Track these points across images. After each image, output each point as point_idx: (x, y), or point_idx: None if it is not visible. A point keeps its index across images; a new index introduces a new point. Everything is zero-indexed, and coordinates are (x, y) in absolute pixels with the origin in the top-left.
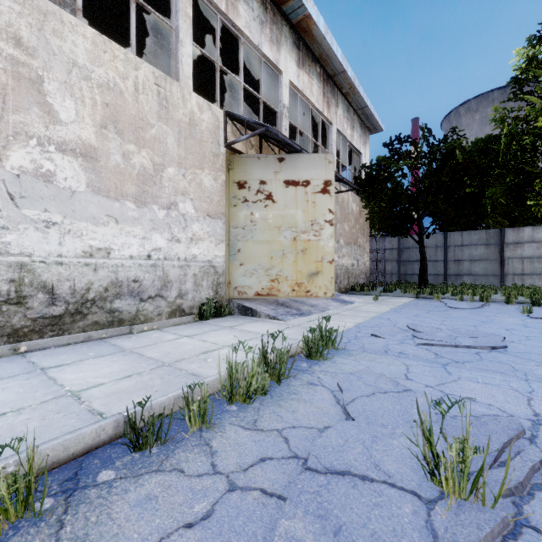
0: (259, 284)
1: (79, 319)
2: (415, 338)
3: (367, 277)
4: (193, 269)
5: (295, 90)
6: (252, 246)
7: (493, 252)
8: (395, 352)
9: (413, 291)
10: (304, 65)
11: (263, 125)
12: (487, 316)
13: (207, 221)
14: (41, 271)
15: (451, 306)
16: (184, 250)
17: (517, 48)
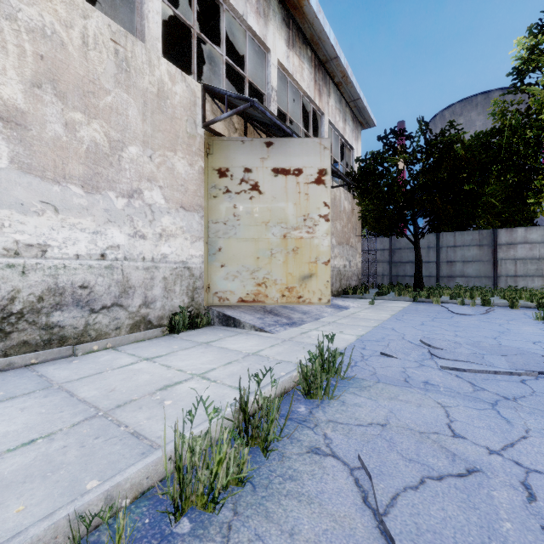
0: (243, 289)
1: None
2: (435, 357)
3: (359, 279)
4: (163, 272)
5: (284, 72)
6: (235, 245)
7: (486, 253)
8: (419, 382)
9: (409, 294)
10: (294, 46)
11: (248, 100)
12: (500, 324)
13: (181, 214)
14: None
15: (457, 312)
16: (150, 248)
17: (518, 37)
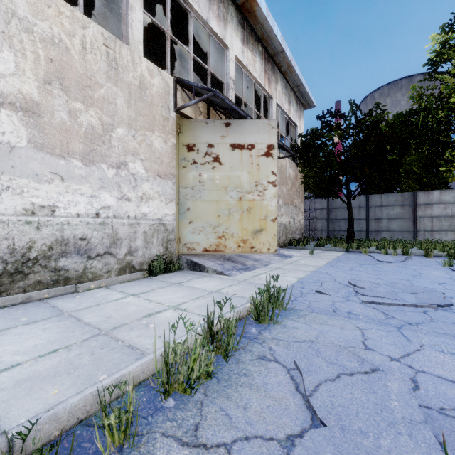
0: (207, 241)
1: (19, 279)
2: (358, 294)
3: (302, 233)
4: (143, 227)
5: (240, 65)
6: (201, 205)
7: (407, 212)
8: (344, 312)
9: (342, 246)
10: (248, 43)
11: (211, 90)
12: (414, 269)
13: (158, 181)
14: None
15: (380, 260)
16: (134, 208)
17: (432, 34)
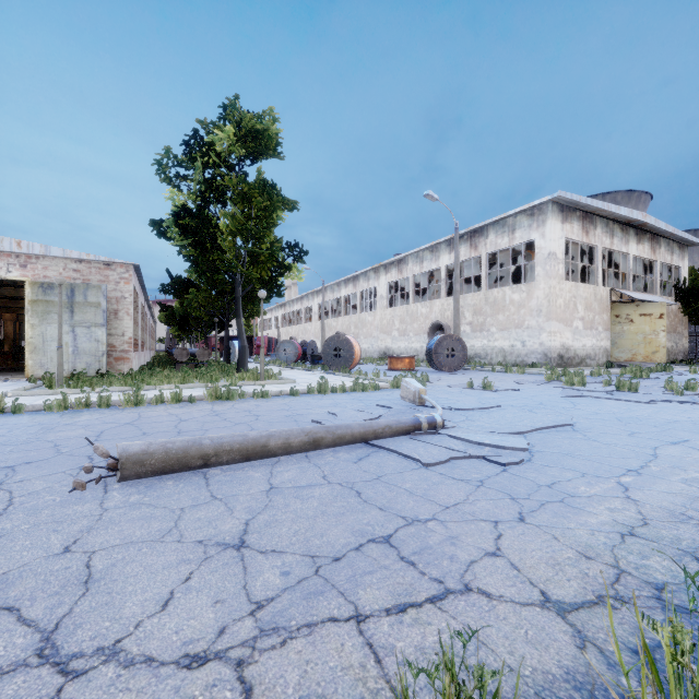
0: (626, 356)
1: (581, 364)
2: None
3: (685, 355)
4: (601, 350)
5: (634, 256)
6: (622, 341)
7: None
8: None
9: None
10: (640, 241)
11: (633, 297)
12: None
13: (605, 332)
14: (576, 351)
15: None
16: (599, 343)
17: None
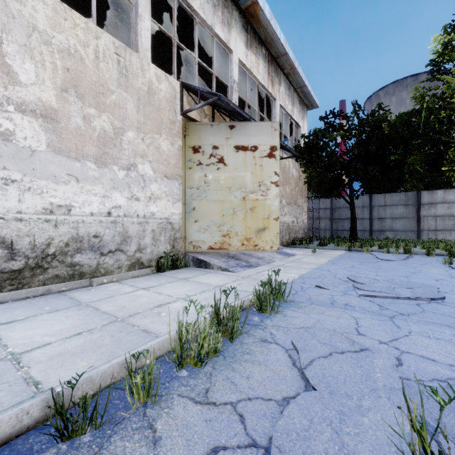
0: (212, 239)
1: (39, 273)
2: (356, 289)
3: (305, 232)
4: (151, 225)
5: (243, 68)
6: (206, 205)
7: (411, 211)
8: (341, 304)
9: (345, 245)
10: (251, 46)
11: (216, 94)
12: (414, 267)
13: (165, 182)
14: None
15: (381, 258)
16: (143, 208)
17: (434, 35)
